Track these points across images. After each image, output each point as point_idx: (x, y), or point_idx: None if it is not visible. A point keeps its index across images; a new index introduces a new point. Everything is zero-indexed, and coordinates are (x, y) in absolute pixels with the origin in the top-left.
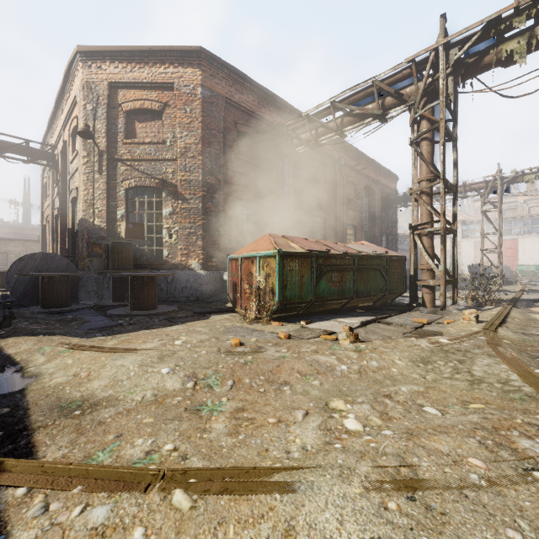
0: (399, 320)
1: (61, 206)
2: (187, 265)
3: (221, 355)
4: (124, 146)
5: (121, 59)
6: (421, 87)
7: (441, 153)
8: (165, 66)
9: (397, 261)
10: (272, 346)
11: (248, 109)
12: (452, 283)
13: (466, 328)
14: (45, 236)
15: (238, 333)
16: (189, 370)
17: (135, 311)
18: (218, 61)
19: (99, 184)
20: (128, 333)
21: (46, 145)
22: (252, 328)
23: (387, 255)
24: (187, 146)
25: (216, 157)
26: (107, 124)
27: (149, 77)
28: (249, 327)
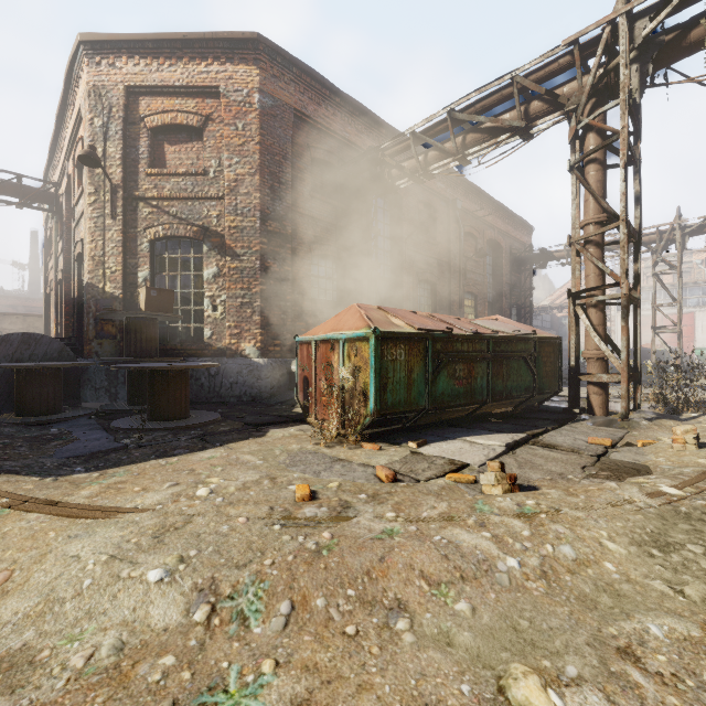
0: (564, 439)
1: (66, 267)
2: (238, 351)
3: (274, 529)
4: (148, 178)
5: (144, 52)
6: (588, 81)
7: (622, 180)
8: (207, 63)
9: (550, 345)
10: (367, 502)
11: (326, 128)
12: (635, 378)
13: (685, 458)
14: (49, 309)
15: (309, 467)
16: (205, 572)
17: (154, 421)
18: (284, 55)
19: (112, 234)
20: (130, 464)
21: (46, 182)
22: (332, 454)
23: (536, 336)
24: (238, 177)
25: (281, 194)
26: (123, 146)
27: (184, 79)
28: (327, 453)
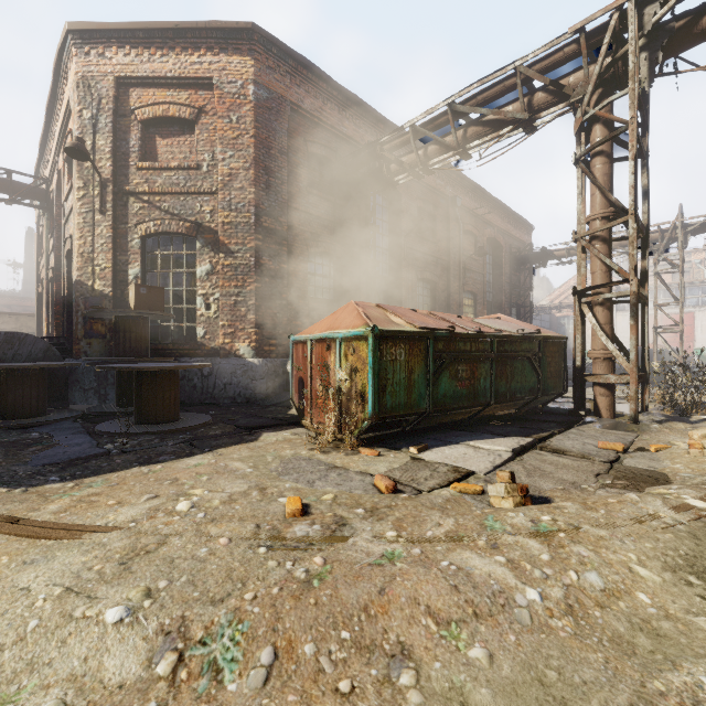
0: (572, 444)
1: (57, 265)
2: (232, 350)
3: (259, 552)
4: (138, 172)
5: (134, 42)
6: (595, 71)
7: (631, 173)
8: (200, 53)
9: (555, 345)
10: (365, 519)
11: (323, 122)
12: (644, 379)
13: (705, 465)
14: (41, 308)
15: (303, 476)
16: (174, 609)
17: (141, 425)
18: (279, 46)
19: (102, 230)
20: (109, 473)
21: (36, 177)
22: (327, 461)
23: (541, 336)
24: (232, 172)
25: (277, 189)
26: (113, 139)
27: (176, 70)
28: (323, 459)
